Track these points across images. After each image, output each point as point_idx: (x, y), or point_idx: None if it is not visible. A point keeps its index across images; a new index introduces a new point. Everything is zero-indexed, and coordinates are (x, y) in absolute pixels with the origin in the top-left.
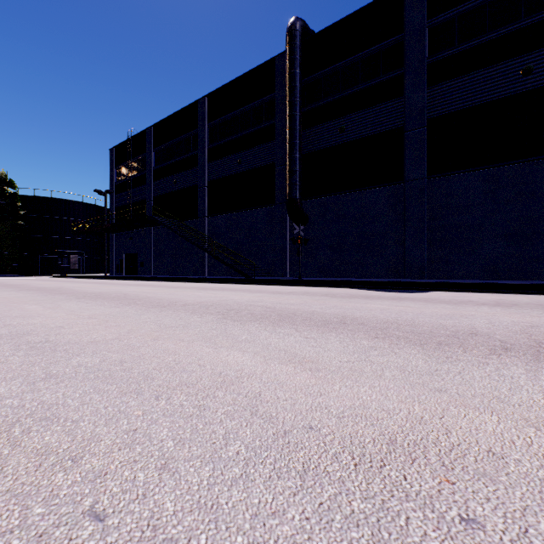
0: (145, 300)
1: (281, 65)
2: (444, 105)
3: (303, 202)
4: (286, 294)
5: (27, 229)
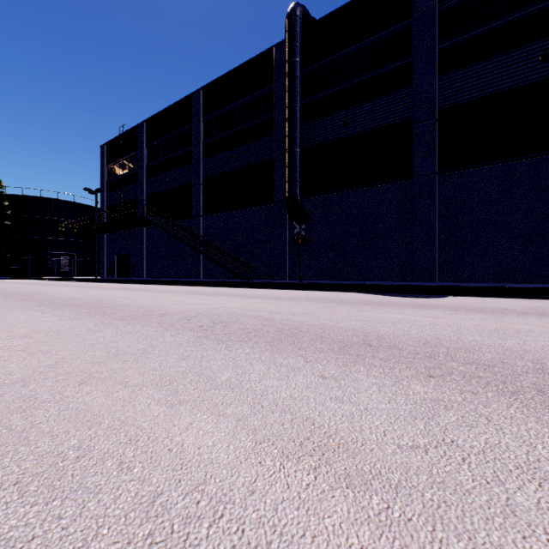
0: (118, 308)
1: (280, 55)
2: (455, 95)
3: (304, 200)
4: (287, 300)
5: (15, 229)
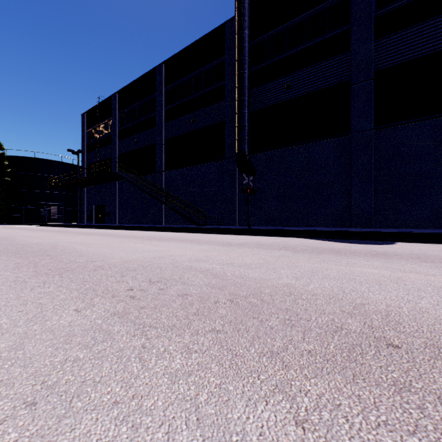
0: (60, 257)
1: (231, 30)
2: (391, 57)
3: (251, 156)
4: (238, 246)
5: (13, 184)
